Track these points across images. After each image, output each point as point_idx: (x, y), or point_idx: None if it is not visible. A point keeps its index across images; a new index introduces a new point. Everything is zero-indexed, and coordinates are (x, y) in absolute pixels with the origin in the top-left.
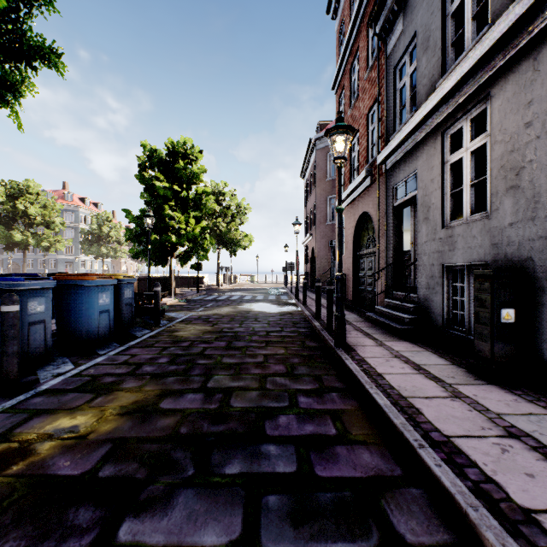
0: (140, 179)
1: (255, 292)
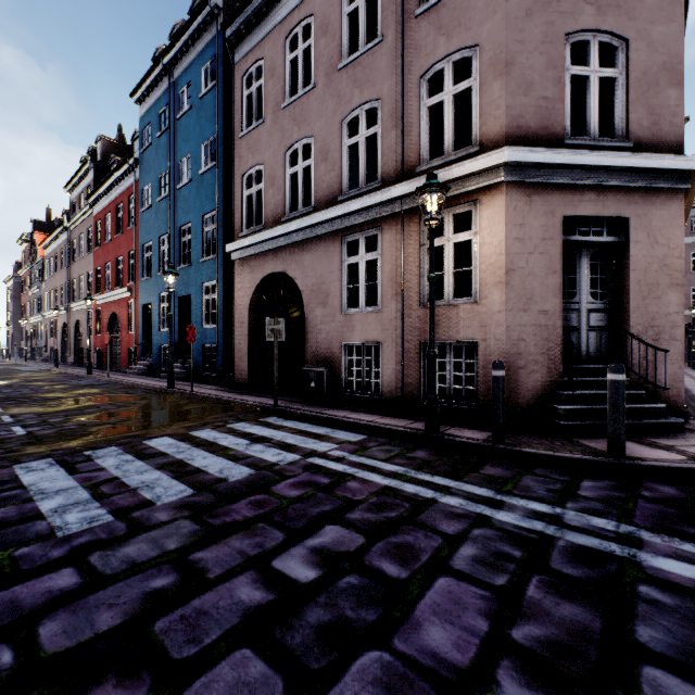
0: None
1: None
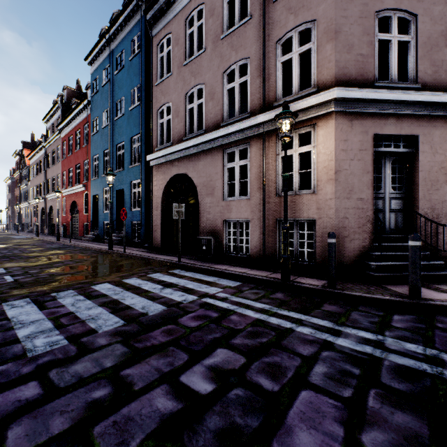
0: None
1: None
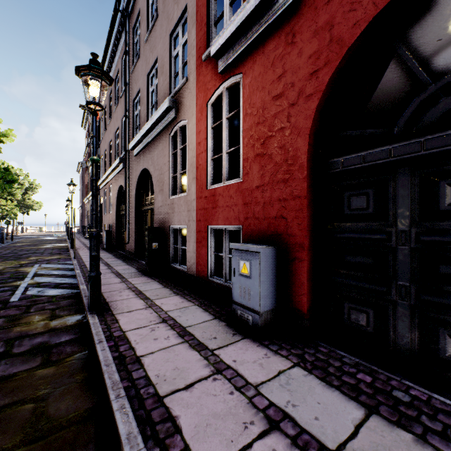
0: None
1: (46, 235)
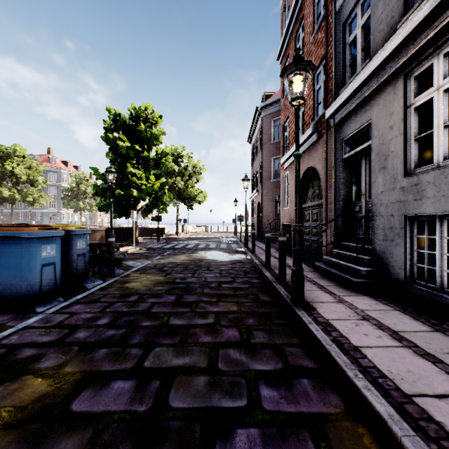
0: (105, 140)
1: (209, 241)
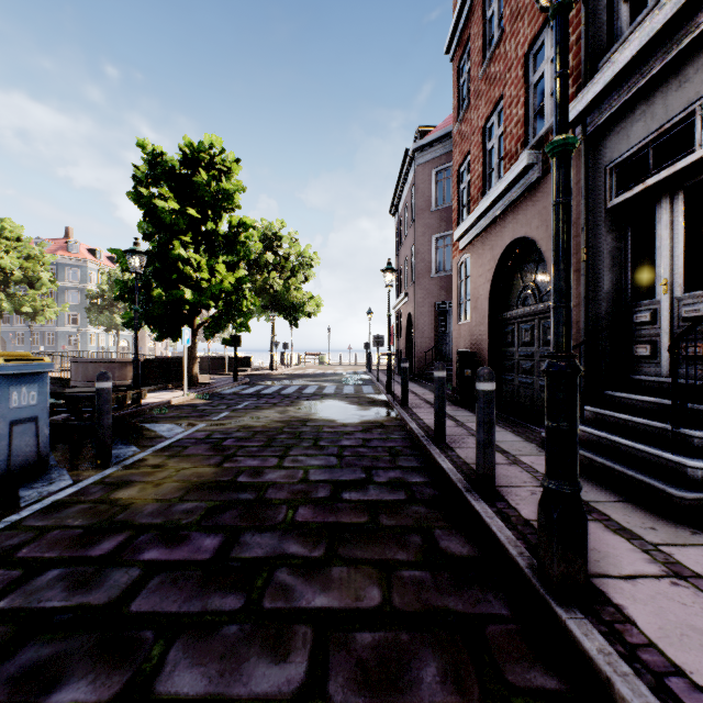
0: (136, 200)
1: (324, 380)
